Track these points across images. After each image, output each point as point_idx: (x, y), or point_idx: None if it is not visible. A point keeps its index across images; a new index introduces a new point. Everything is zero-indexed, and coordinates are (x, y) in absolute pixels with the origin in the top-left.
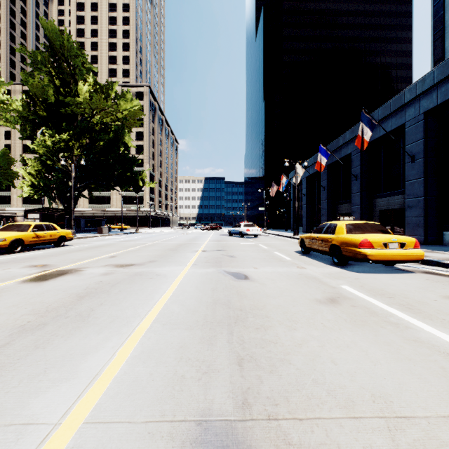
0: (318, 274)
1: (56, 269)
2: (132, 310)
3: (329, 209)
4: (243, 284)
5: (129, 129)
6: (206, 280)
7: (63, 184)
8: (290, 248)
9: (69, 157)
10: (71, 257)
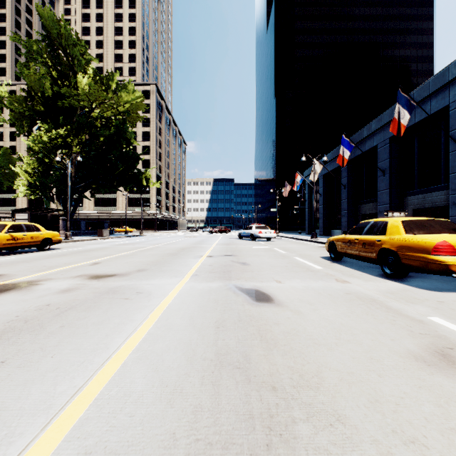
0: (375, 293)
1: (5, 282)
2: (46, 385)
3: (350, 209)
4: (267, 312)
5: (132, 124)
6: (208, 303)
7: (62, 184)
8: (314, 253)
9: (67, 154)
10: (44, 263)
